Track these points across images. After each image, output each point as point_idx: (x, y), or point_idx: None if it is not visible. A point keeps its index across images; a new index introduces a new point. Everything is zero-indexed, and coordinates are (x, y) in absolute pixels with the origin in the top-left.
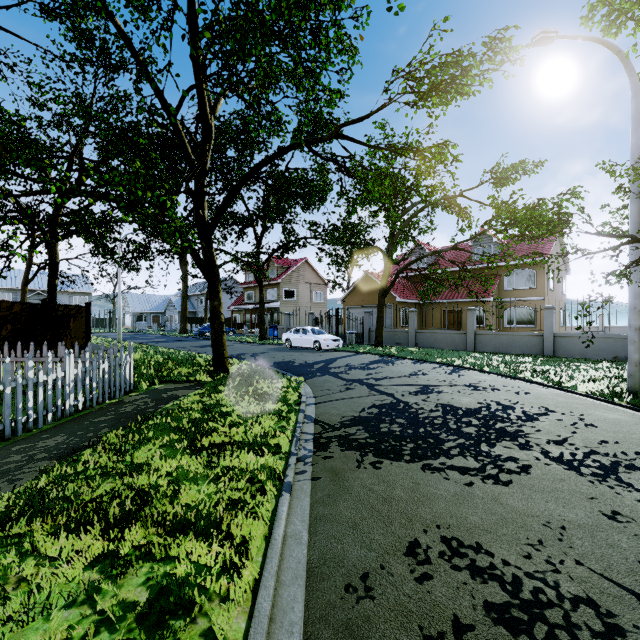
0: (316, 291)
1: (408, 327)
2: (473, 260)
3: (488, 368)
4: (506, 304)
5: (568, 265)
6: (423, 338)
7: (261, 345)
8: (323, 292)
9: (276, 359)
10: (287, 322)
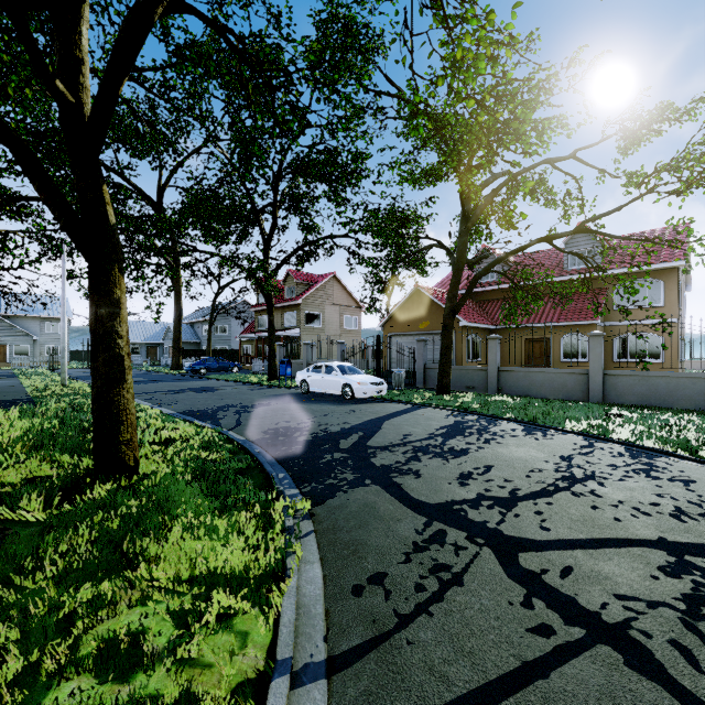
0: (347, 315)
1: (486, 363)
2: (565, 269)
3: (704, 452)
4: (616, 329)
5: (689, 278)
6: (511, 380)
7: (266, 389)
8: (356, 317)
9: (274, 421)
10: (307, 355)
